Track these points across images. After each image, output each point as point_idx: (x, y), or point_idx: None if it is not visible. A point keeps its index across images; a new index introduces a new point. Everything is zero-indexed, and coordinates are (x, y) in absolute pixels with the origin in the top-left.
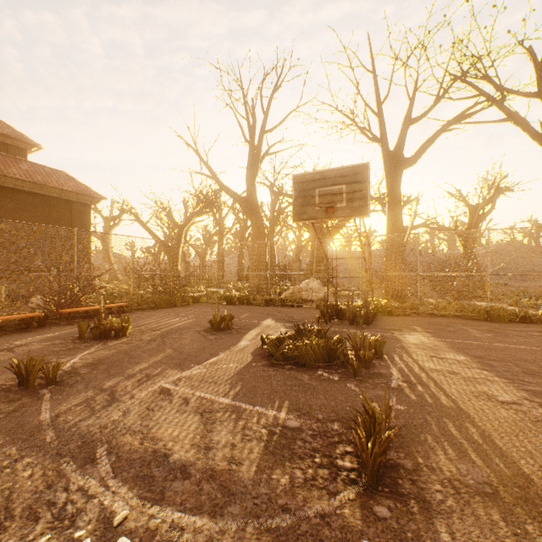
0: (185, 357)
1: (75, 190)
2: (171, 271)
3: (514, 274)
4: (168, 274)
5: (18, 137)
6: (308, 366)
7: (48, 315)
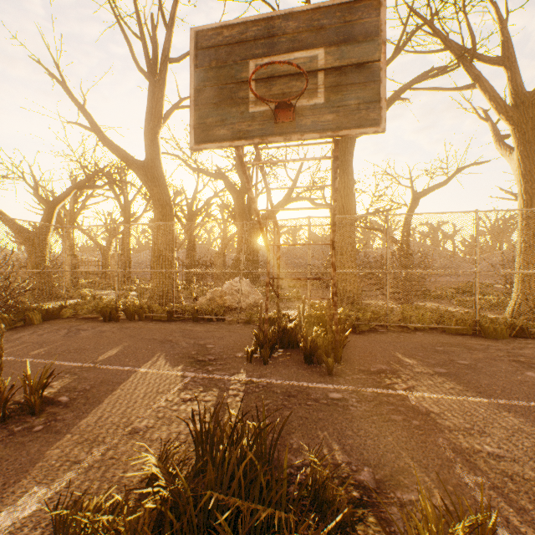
0: None
1: None
2: None
3: (508, 272)
4: None
5: None
6: None
7: None
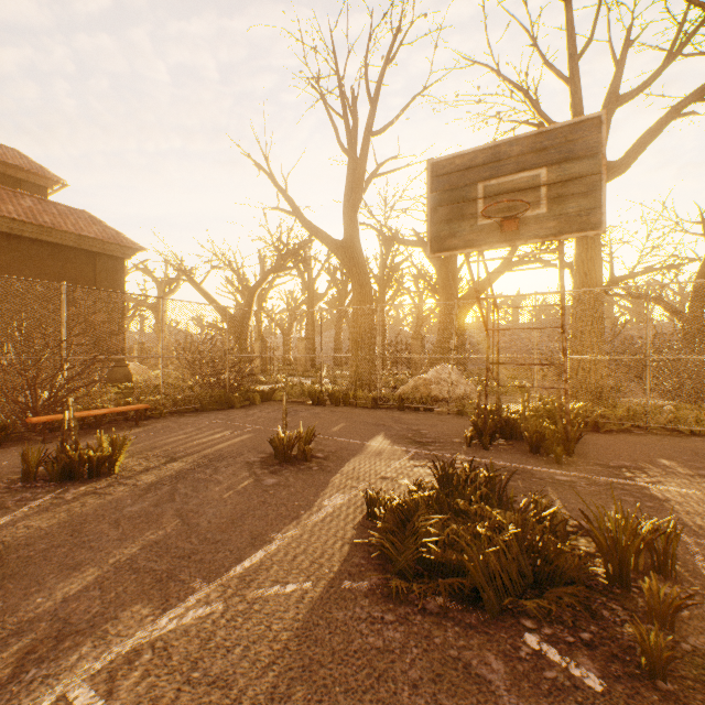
0: (191, 549)
1: (100, 236)
2: (227, 352)
3: None
4: (222, 358)
5: (34, 170)
6: (491, 608)
7: (11, 426)
